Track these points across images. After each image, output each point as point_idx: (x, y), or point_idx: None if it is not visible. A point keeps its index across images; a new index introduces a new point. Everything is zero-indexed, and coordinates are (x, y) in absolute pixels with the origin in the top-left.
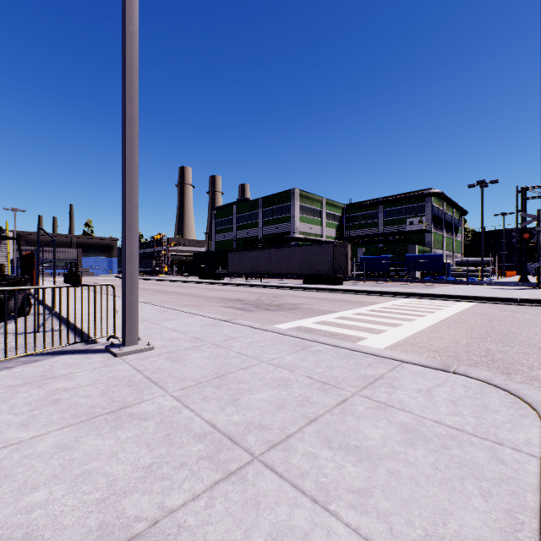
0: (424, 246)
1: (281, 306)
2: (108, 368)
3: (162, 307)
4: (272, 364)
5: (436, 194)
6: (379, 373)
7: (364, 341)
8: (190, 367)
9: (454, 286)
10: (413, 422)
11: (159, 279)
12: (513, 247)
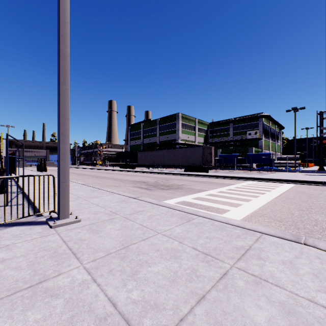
0: (258, 148)
1: (171, 186)
2: (42, 238)
3: (93, 187)
4: (165, 235)
5: (265, 116)
6: (248, 244)
7: (228, 212)
8: (104, 238)
9: (278, 173)
10: (290, 300)
11: (95, 168)
12: (314, 148)
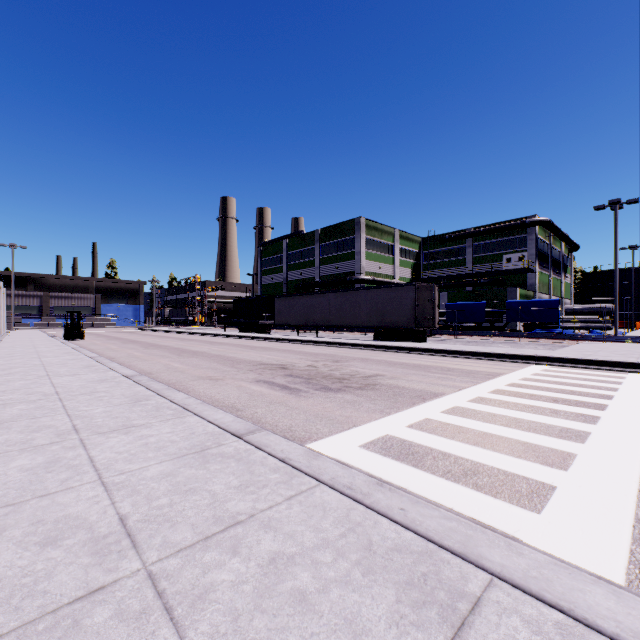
0: (527, 289)
1: (347, 381)
2: None
3: (146, 388)
4: None
5: (542, 223)
6: None
7: (555, 500)
8: None
9: (588, 345)
10: None
11: (188, 332)
12: None
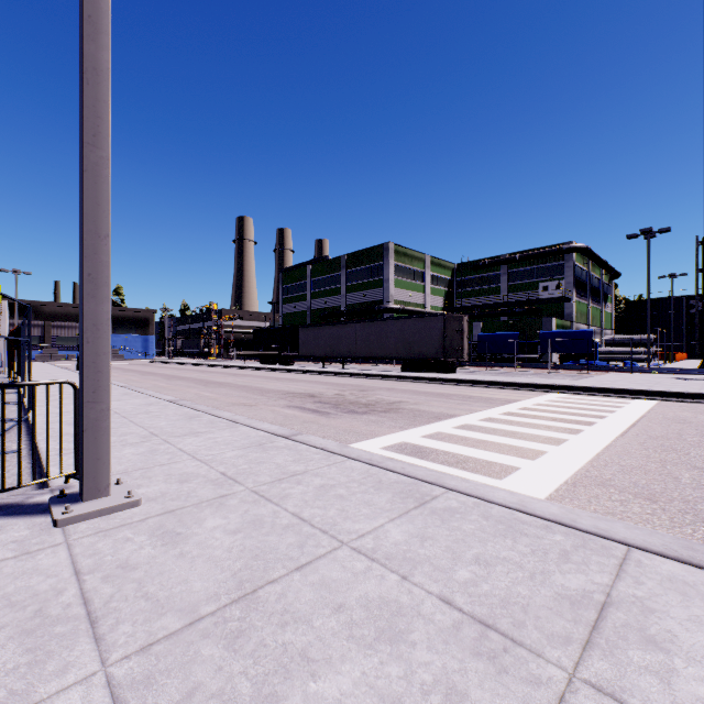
0: (564, 319)
1: (373, 406)
2: (20, 562)
3: (193, 409)
4: (362, 552)
5: (580, 250)
6: (598, 584)
7: (516, 474)
8: (191, 560)
9: (614, 375)
10: None
11: (207, 364)
12: (691, 320)
